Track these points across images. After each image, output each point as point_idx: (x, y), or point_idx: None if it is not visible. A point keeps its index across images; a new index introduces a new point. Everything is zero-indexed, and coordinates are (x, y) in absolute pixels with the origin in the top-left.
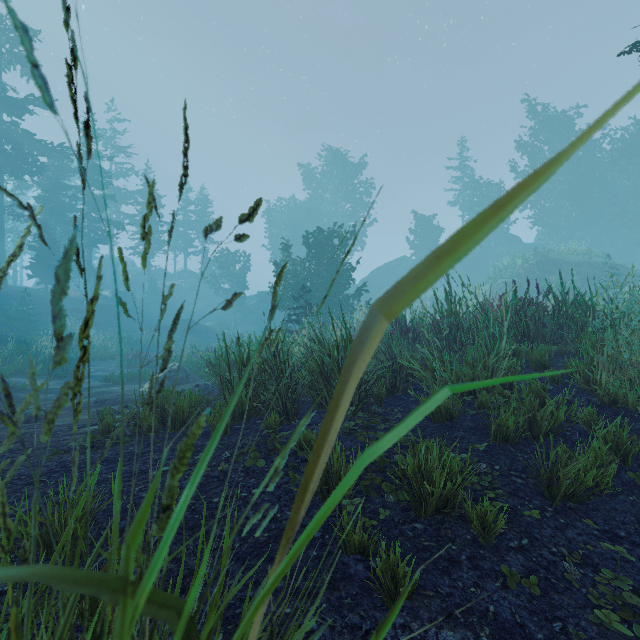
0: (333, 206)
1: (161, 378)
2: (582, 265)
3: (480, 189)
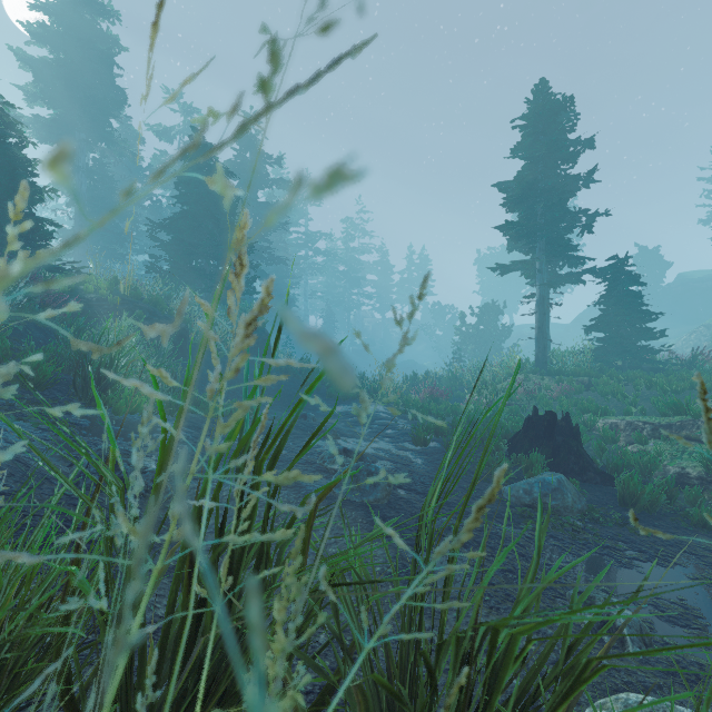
0: None
1: None
2: None
3: None
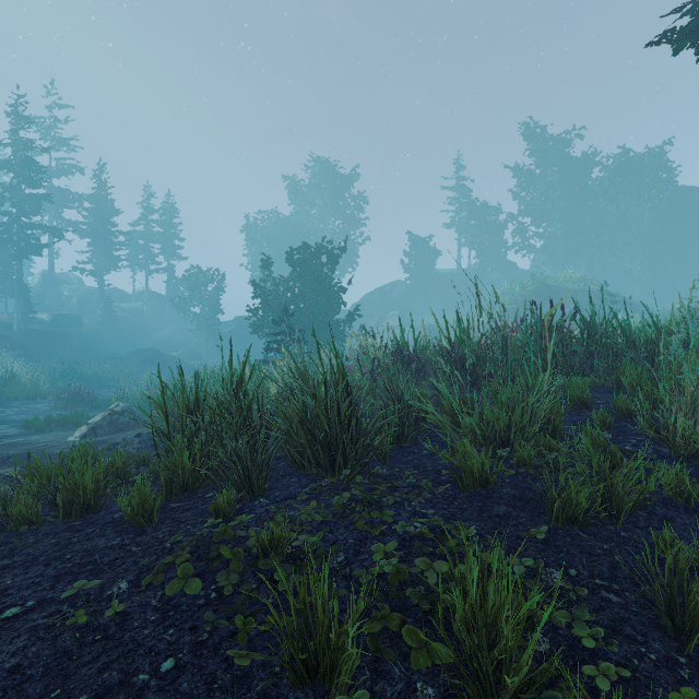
0: (321, 222)
1: (98, 423)
2: (578, 293)
3: (477, 211)
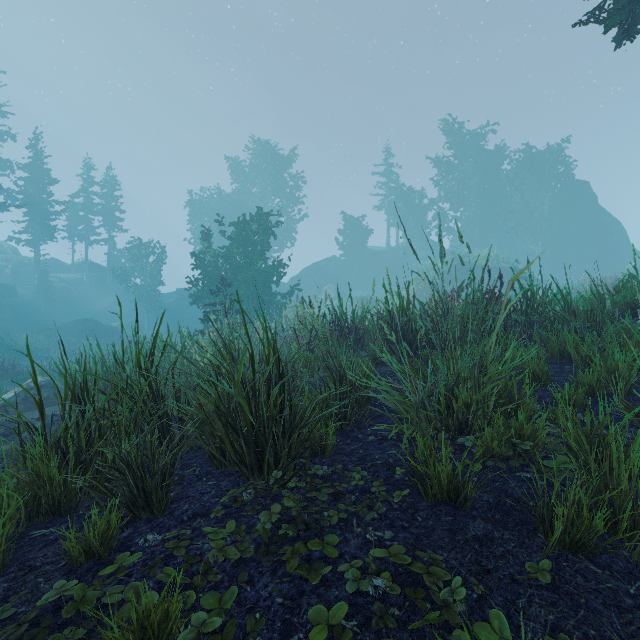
0: (262, 200)
1: (10, 400)
2: (492, 269)
3: (404, 195)
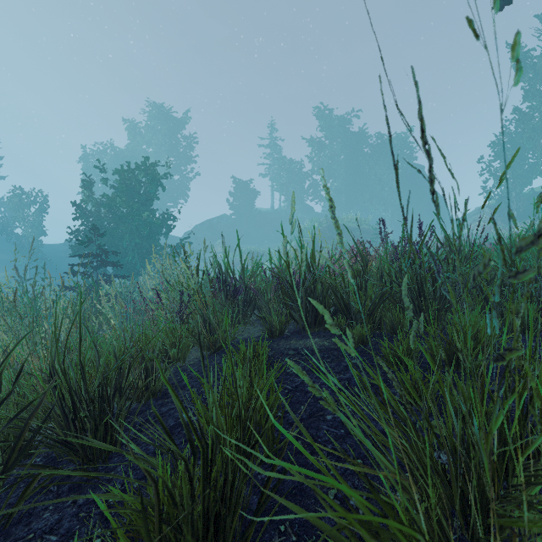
0: (157, 159)
1: None
2: (357, 230)
3: (286, 165)
